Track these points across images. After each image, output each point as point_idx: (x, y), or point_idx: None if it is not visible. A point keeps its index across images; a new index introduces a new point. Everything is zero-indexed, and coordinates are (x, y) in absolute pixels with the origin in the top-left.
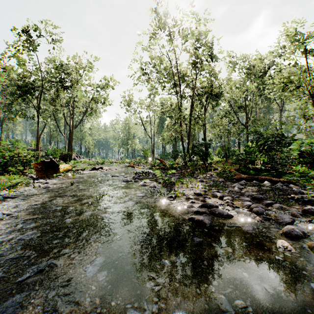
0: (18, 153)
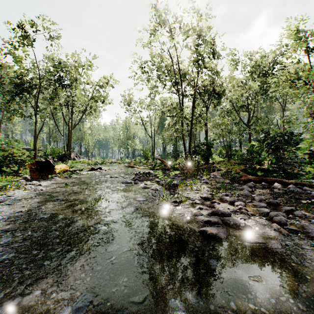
0: (12, 153)
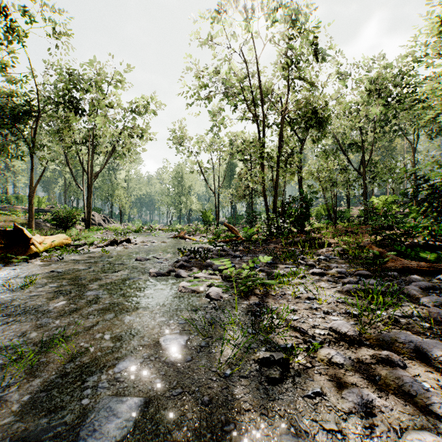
0: None
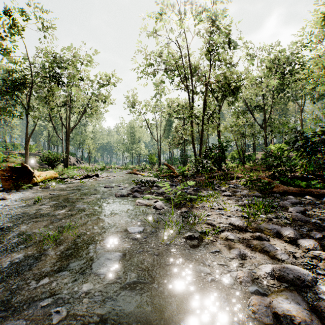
0: None
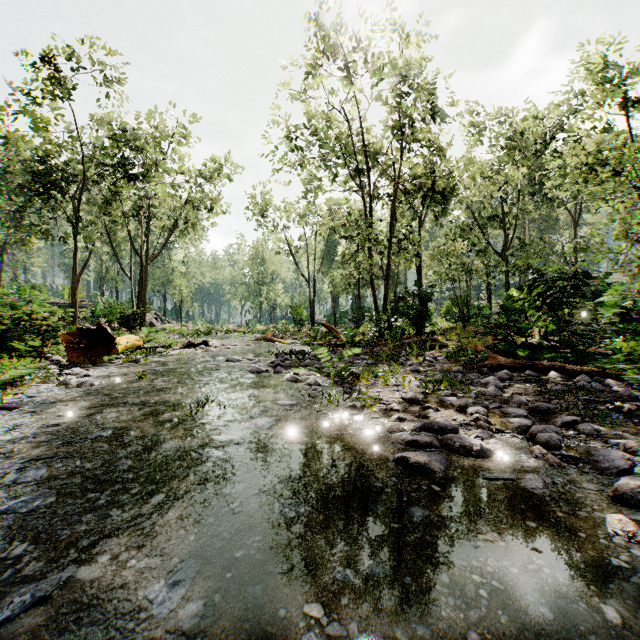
0: (31, 313)
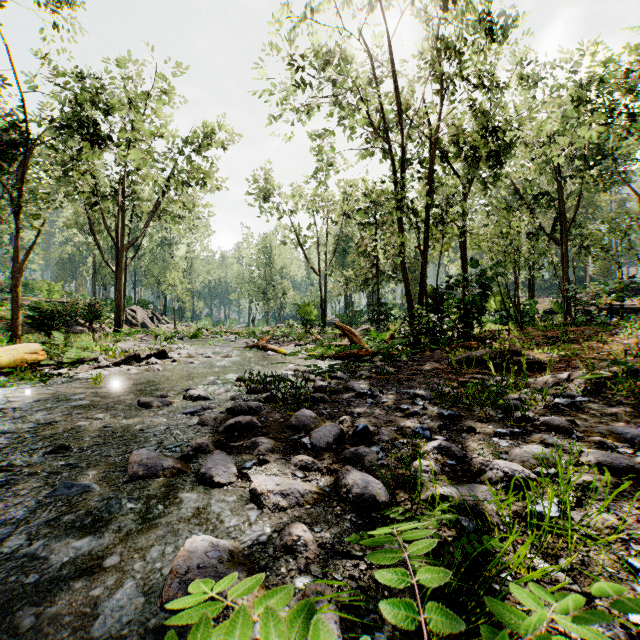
0: None
